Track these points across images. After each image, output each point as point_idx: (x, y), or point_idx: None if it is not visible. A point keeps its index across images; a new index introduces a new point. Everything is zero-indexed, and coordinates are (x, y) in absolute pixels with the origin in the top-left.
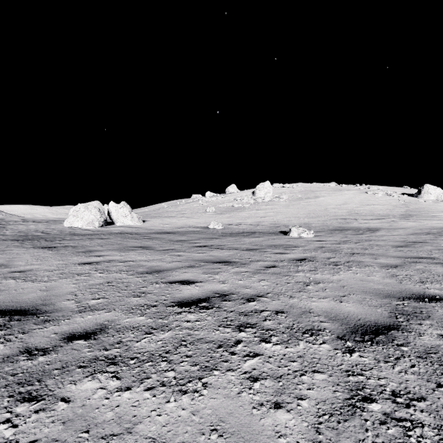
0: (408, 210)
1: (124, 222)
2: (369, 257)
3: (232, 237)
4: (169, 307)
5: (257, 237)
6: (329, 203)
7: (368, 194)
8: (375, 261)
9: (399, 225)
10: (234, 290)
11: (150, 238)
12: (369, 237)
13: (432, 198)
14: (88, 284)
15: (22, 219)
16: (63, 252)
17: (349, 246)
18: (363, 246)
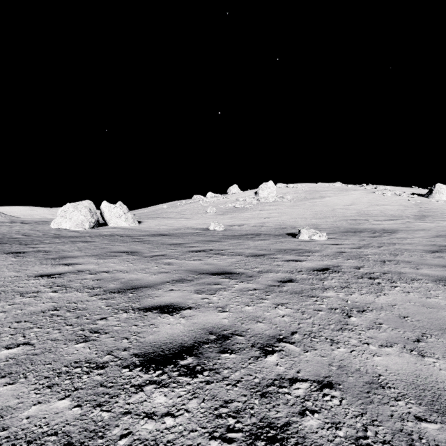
0: (421, 211)
1: (118, 223)
2: (407, 266)
3: (235, 239)
4: (125, 370)
5: (263, 240)
6: (336, 204)
7: (376, 194)
8: (419, 273)
9: (416, 227)
10: (240, 325)
11: (141, 241)
12: (391, 240)
13: (444, 198)
14: (23, 312)
15: (11, 220)
16: (28, 260)
17: (374, 251)
18: (389, 250)
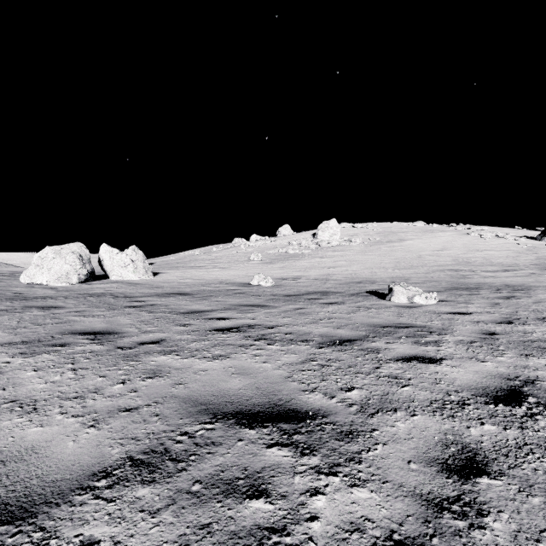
0: (539, 258)
1: (123, 275)
2: None
3: (290, 302)
4: None
5: (335, 304)
6: (422, 248)
7: (472, 236)
8: None
9: None
10: None
11: (141, 306)
12: (543, 305)
13: None
14: None
15: None
16: None
17: None
18: None
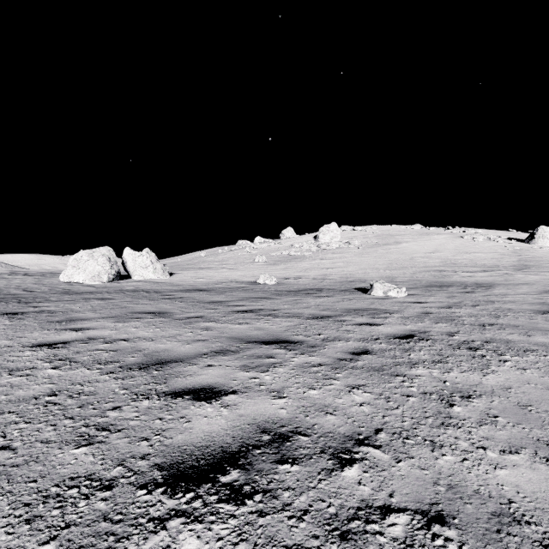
0: (521, 260)
1: (144, 275)
2: (515, 331)
3: (290, 296)
4: (141, 491)
5: (326, 297)
6: (416, 251)
7: (465, 239)
8: (533, 341)
9: (517, 280)
10: (303, 419)
11: (173, 298)
12: (488, 297)
13: (548, 244)
14: (8, 398)
15: (12, 271)
16: (26, 323)
17: (468, 312)
18: (487, 311)
